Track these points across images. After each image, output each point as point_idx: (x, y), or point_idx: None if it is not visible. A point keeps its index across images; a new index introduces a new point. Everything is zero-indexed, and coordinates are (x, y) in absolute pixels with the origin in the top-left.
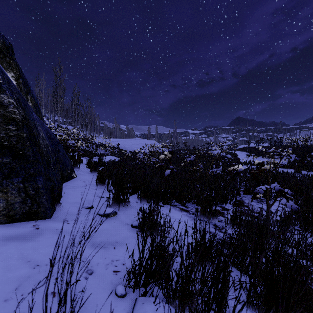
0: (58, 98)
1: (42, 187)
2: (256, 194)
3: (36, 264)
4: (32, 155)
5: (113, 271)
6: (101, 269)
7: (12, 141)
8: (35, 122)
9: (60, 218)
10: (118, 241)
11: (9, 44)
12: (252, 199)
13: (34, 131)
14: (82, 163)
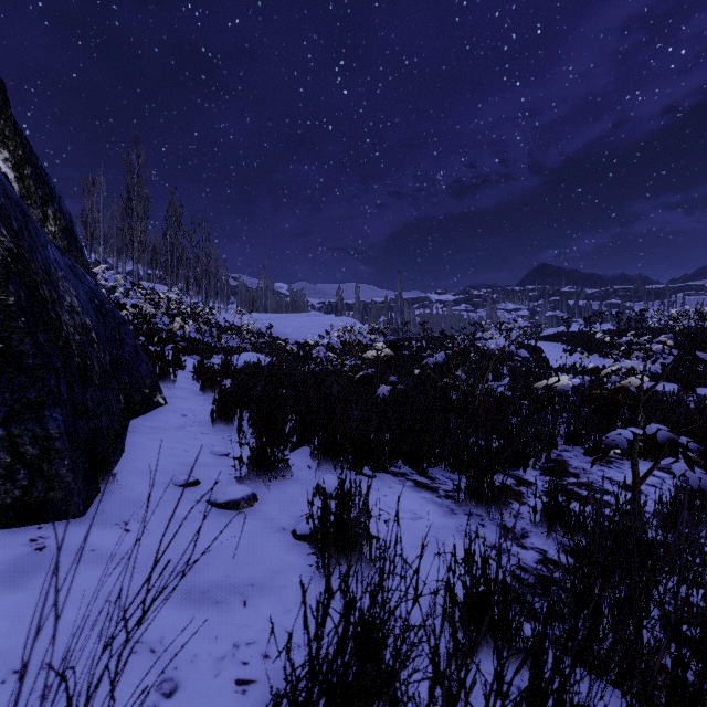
0: (135, 221)
1: (59, 436)
2: (609, 450)
3: (12, 669)
4: (31, 352)
5: (236, 682)
6: (202, 675)
7: None
8: (51, 270)
9: (109, 517)
10: (255, 583)
11: None
12: (594, 461)
13: (46, 292)
14: (184, 370)
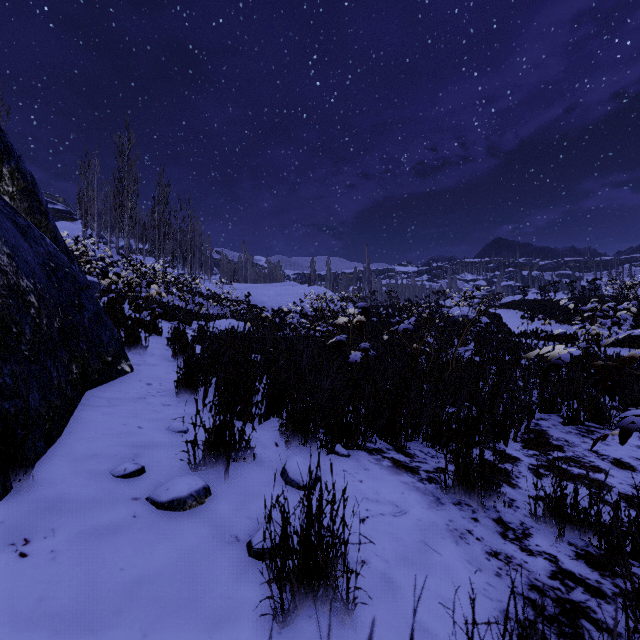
0: (125, 198)
1: None
2: (629, 434)
3: None
4: None
5: None
6: None
7: None
8: None
9: (6, 532)
10: None
11: None
12: (596, 441)
13: None
14: (161, 336)
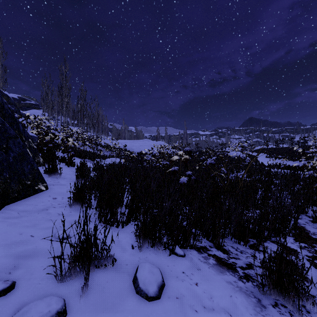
0: (64, 97)
1: None
2: None
3: None
4: None
5: None
6: None
7: None
8: None
9: None
10: None
11: None
12: None
13: None
14: (74, 167)
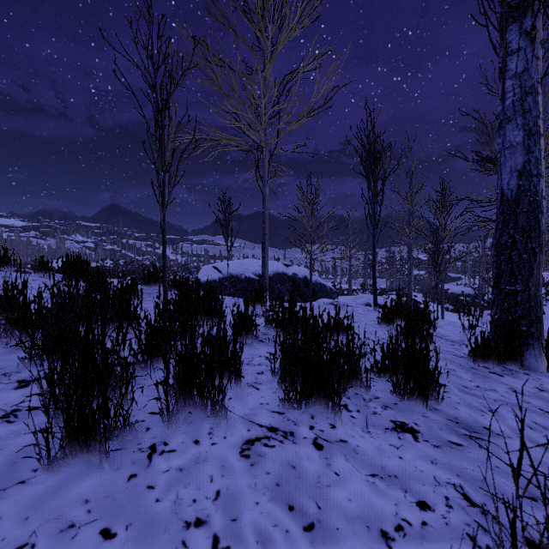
0: None
1: None
2: None
3: None
4: None
5: None
6: None
7: None
8: None
9: None
10: None
11: None
12: None
13: None
14: None
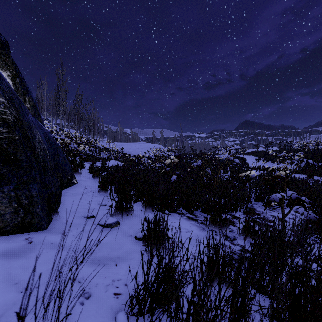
0: (61, 100)
1: (36, 196)
2: (271, 202)
3: (24, 287)
4: (25, 160)
5: (114, 294)
6: (100, 291)
7: (3, 144)
8: (30, 125)
9: (57, 230)
10: (120, 257)
11: (4, 41)
12: (265, 208)
13: (29, 134)
14: (84, 168)
